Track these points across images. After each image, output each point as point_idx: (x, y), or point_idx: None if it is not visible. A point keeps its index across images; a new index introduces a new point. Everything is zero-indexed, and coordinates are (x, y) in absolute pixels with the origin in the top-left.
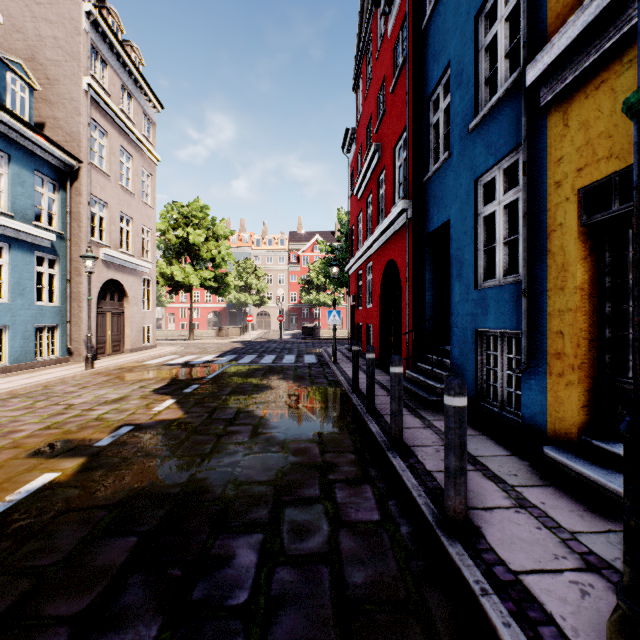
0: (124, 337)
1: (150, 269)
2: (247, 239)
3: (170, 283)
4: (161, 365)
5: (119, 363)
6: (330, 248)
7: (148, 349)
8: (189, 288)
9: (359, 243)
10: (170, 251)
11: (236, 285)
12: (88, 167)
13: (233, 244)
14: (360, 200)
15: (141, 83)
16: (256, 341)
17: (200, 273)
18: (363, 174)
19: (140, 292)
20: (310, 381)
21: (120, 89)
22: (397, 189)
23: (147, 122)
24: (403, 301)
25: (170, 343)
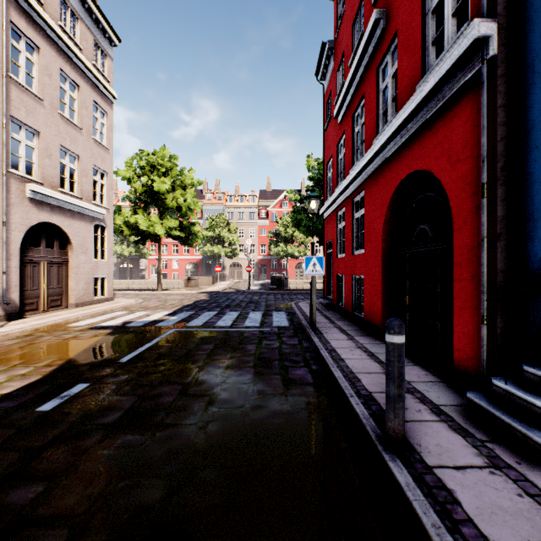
0: (68, 290)
1: (104, 215)
2: (221, 197)
3: (135, 232)
4: (87, 329)
5: (31, 326)
6: (299, 197)
7: (102, 302)
8: (155, 238)
9: (339, 177)
10: (137, 200)
11: (210, 238)
12: (3, 80)
13: (208, 201)
14: (341, 122)
15: (89, 4)
16: (224, 292)
17: (165, 222)
18: (351, 76)
19: (90, 239)
20: (282, 375)
21: (59, 3)
22: (429, 48)
23: (102, 56)
24: (458, 235)
25: (136, 294)
